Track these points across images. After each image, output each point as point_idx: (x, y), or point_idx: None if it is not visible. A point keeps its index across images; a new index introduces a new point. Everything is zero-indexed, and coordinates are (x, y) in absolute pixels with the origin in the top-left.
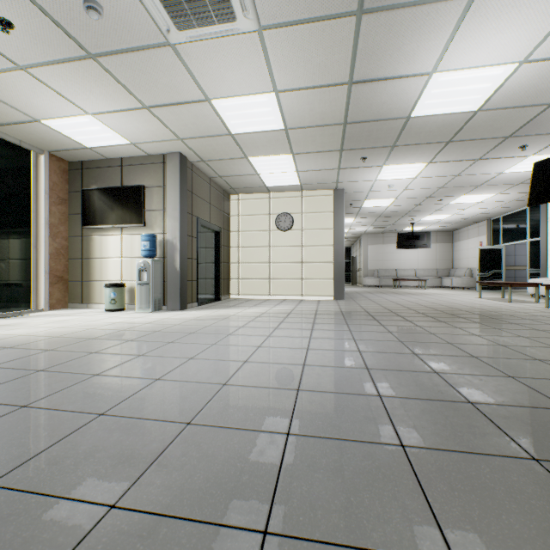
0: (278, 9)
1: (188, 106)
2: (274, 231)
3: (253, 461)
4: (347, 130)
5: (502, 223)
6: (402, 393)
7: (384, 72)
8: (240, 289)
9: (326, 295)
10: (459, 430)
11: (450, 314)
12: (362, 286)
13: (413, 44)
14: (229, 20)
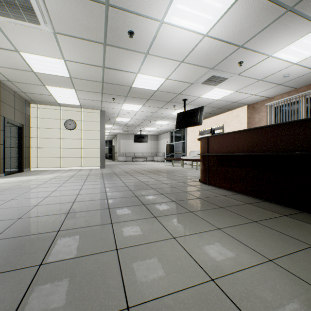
0: (65, 28)
1: (1, 50)
2: (64, 129)
3: (54, 220)
4: (104, 85)
5: (174, 133)
6: (116, 197)
7: (118, 67)
8: (38, 164)
9: (96, 166)
10: (128, 202)
11: (149, 171)
12: (117, 161)
13: (129, 61)
14: (36, 23)
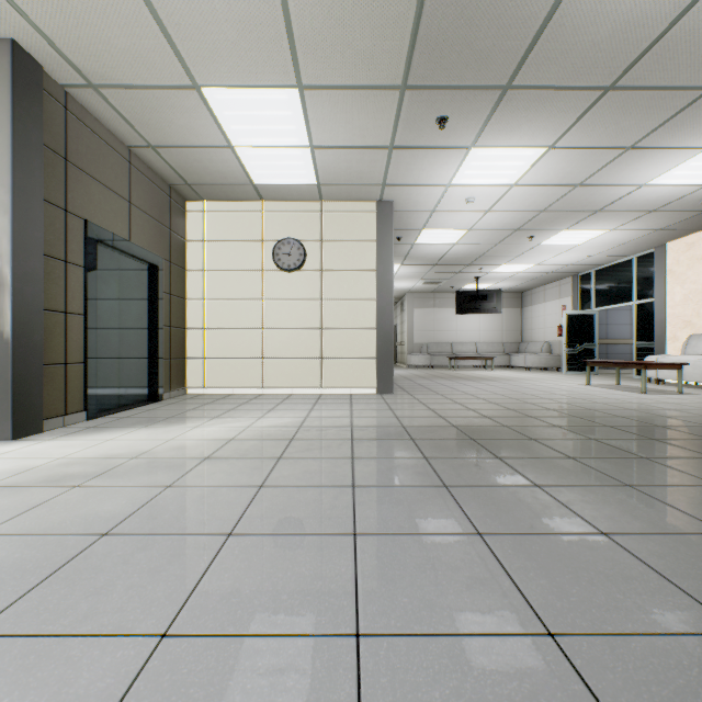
0: None
1: None
2: (271, 271)
3: None
4: (427, 8)
5: (595, 279)
6: None
7: None
8: (206, 376)
9: (364, 385)
10: None
11: (614, 427)
12: (406, 367)
13: None
14: None
